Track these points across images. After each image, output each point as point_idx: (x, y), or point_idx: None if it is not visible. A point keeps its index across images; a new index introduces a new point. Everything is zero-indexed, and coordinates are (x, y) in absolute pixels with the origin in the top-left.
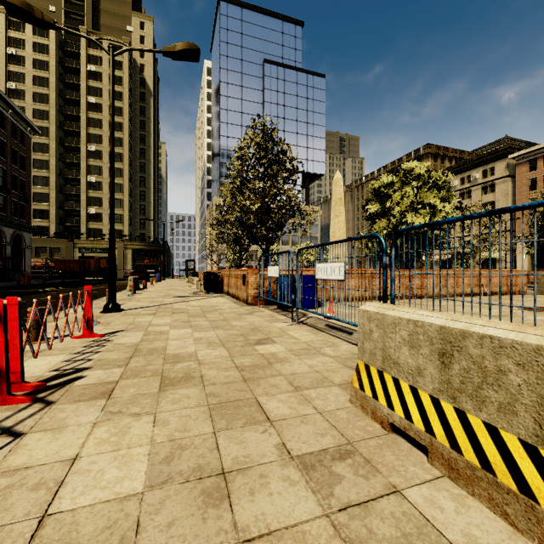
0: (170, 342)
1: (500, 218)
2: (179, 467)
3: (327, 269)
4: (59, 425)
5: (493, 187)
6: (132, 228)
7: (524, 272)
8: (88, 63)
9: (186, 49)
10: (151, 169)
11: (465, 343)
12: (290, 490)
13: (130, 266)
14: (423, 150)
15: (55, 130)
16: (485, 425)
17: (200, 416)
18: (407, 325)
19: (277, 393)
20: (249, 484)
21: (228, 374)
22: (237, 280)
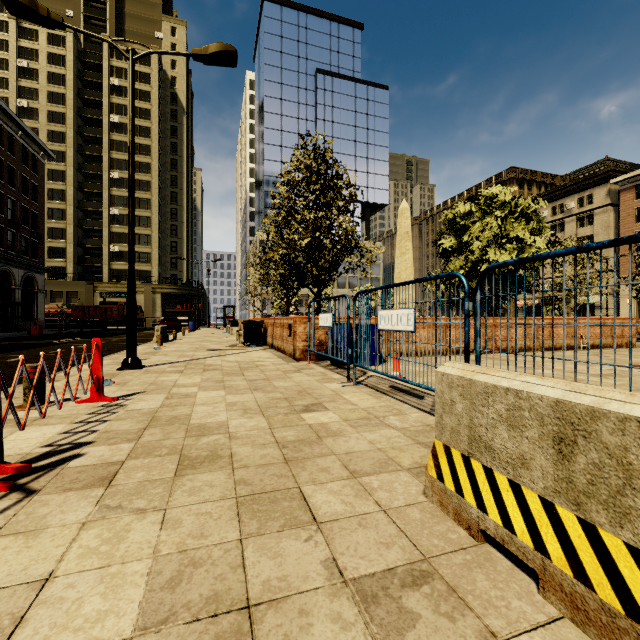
0: (196, 407)
1: (630, 249)
2: (188, 596)
3: (392, 318)
4: (36, 526)
5: (591, 218)
6: (161, 268)
7: (633, 320)
8: (111, 76)
9: (221, 51)
10: (184, 199)
11: (595, 427)
12: (341, 639)
13: (159, 313)
14: (506, 174)
15: (73, 155)
16: (630, 549)
17: (223, 515)
18: (505, 397)
19: (327, 480)
20: (283, 626)
21: (265, 452)
22: (283, 330)
